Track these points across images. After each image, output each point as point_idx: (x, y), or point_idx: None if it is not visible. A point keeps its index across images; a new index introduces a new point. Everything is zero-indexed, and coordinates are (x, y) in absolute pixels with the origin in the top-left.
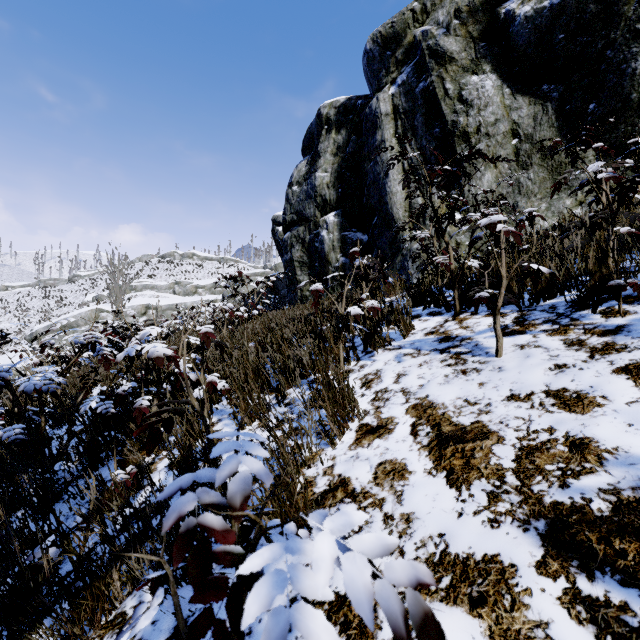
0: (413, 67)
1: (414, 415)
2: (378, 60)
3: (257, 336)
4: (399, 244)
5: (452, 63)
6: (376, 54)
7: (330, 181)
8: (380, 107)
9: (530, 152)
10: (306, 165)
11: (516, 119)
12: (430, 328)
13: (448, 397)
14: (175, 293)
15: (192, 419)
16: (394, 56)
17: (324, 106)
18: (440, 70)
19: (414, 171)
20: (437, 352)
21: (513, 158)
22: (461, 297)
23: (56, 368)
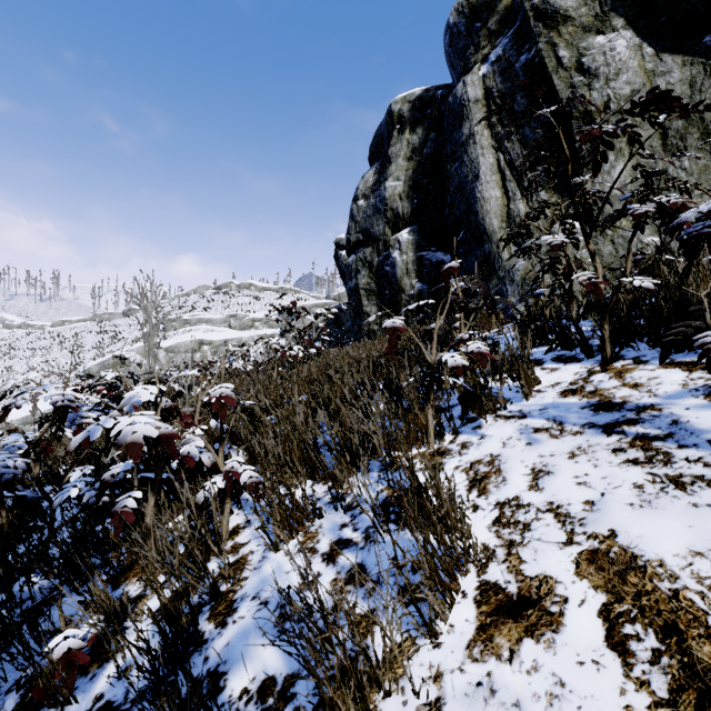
0: (512, 37)
1: (599, 583)
2: (464, 36)
3: (311, 386)
4: (493, 264)
5: (567, 23)
6: (462, 28)
7: (403, 191)
8: (467, 92)
9: (684, 131)
10: (374, 174)
11: (663, 87)
12: (566, 383)
13: (667, 546)
14: (231, 327)
15: (192, 542)
16: (485, 27)
17: (396, 101)
18: (550, 34)
19: (514, 169)
20: (597, 430)
21: (658, 141)
22: (612, 335)
23: (28, 439)
